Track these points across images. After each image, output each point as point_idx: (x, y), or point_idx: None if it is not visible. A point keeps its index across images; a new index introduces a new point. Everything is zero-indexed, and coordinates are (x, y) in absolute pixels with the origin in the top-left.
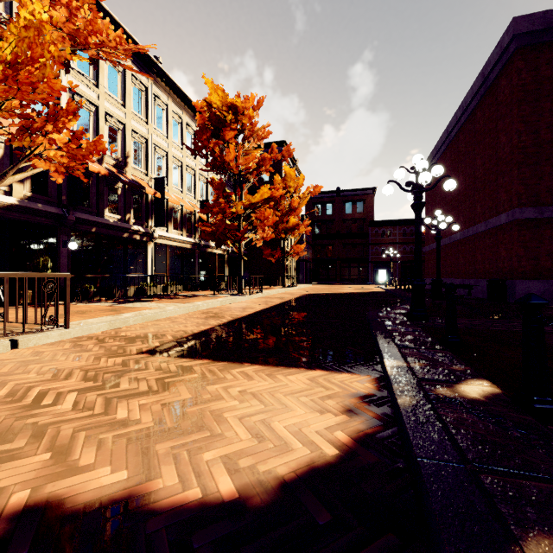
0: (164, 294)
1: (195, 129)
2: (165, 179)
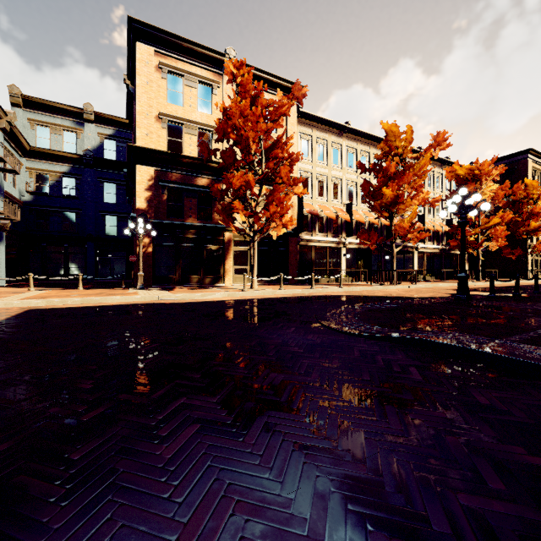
0: (426, 280)
1: (442, 172)
2: (423, 212)
